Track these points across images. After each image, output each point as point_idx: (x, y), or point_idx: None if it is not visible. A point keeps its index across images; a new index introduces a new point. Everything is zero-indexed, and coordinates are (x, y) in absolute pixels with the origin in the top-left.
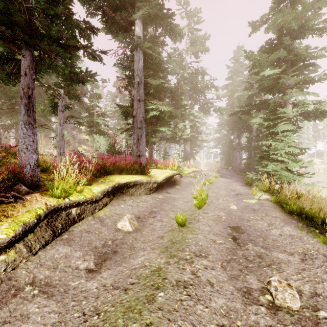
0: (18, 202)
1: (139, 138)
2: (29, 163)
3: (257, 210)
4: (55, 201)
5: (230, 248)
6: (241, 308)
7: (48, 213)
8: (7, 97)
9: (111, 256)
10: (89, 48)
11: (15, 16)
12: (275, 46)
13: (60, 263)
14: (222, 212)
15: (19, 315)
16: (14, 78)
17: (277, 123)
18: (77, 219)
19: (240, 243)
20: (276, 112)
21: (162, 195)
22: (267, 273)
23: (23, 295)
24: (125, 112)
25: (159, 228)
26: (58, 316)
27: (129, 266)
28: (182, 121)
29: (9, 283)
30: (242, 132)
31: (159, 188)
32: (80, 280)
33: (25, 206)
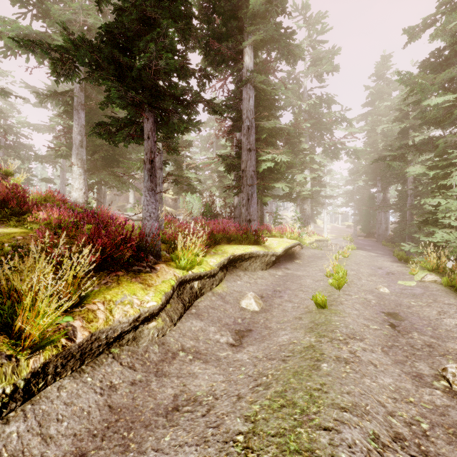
0: (152, 272)
1: (249, 198)
2: (152, 232)
3: (419, 295)
4: (181, 272)
5: (389, 335)
6: (413, 388)
7: (178, 285)
8: (89, 152)
9: (247, 334)
10: (212, 103)
11: (145, 81)
12: (447, 59)
13: (199, 336)
14: (370, 295)
15: (187, 373)
16: (129, 140)
17: (449, 172)
18: (199, 294)
19: (401, 331)
20: (448, 156)
21: (281, 271)
22: (441, 362)
23: (181, 358)
24: (229, 165)
25: (291, 309)
26: (223, 377)
27: (274, 343)
28: (301, 172)
29: (165, 348)
30: (391, 183)
31: (275, 263)
32: (227, 352)
33: (159, 277)
